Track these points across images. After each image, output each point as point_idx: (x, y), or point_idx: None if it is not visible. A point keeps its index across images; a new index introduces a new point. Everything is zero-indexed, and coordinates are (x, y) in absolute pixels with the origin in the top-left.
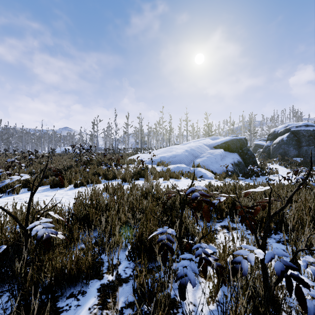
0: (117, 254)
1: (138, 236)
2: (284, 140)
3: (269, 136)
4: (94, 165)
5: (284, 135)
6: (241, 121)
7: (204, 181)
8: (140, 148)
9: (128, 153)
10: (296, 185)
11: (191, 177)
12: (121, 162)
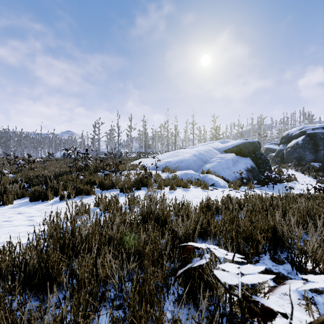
0: None
1: None
2: (299, 143)
3: (282, 139)
4: (90, 172)
5: (299, 138)
6: (250, 124)
7: (216, 191)
8: (143, 153)
9: (131, 158)
10: None
11: (202, 186)
12: (122, 167)
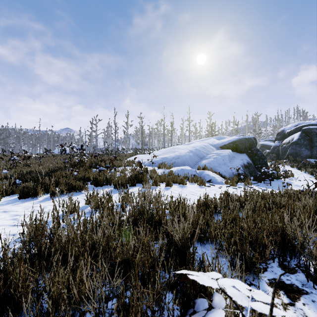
0: None
1: None
2: (295, 139)
3: (277, 135)
4: (85, 167)
5: (295, 134)
6: (246, 121)
7: (213, 187)
8: (140, 149)
9: (128, 154)
10: None
11: (199, 182)
12: (118, 163)
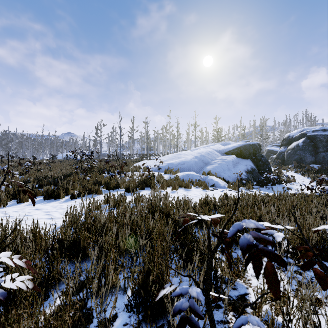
0: (113, 299)
1: (142, 277)
2: (300, 145)
3: (283, 141)
4: (95, 173)
5: (300, 140)
6: (253, 126)
7: (216, 191)
8: (145, 154)
9: (133, 160)
10: (322, 196)
11: (202, 187)
12: (125, 169)
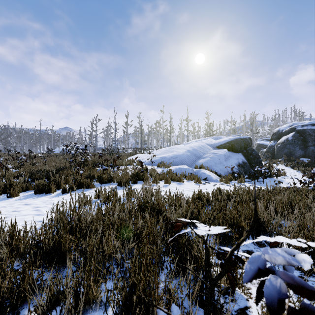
0: None
1: (126, 293)
2: (289, 139)
3: (273, 135)
4: (89, 166)
5: (289, 134)
6: (243, 120)
7: (209, 185)
8: (139, 148)
9: (128, 153)
10: None
11: (195, 180)
12: (119, 162)
